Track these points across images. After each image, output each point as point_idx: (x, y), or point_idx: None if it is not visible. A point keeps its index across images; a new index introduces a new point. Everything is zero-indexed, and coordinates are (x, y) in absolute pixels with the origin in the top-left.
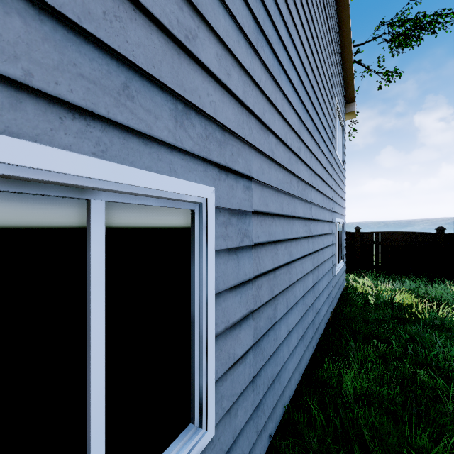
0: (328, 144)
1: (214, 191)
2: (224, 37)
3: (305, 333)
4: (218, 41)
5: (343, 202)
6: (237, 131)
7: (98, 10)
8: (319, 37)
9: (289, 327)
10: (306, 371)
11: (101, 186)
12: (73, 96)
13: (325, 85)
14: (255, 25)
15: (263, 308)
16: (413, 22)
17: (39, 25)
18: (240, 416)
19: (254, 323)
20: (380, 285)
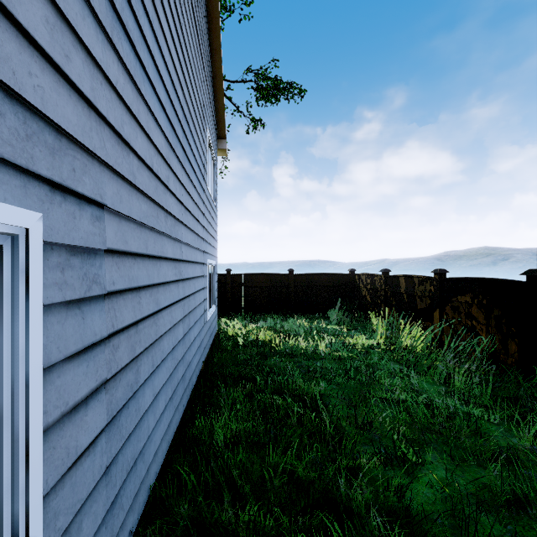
0: (200, 178)
1: (42, 218)
2: (60, 1)
3: (175, 392)
4: (48, 1)
5: (215, 242)
6: (81, 139)
7: None
8: (191, 56)
9: (156, 390)
10: (175, 436)
11: None
12: None
13: (197, 112)
14: (110, 7)
15: (121, 375)
16: (273, 81)
17: None
18: (86, 529)
19: (108, 396)
20: (248, 325)
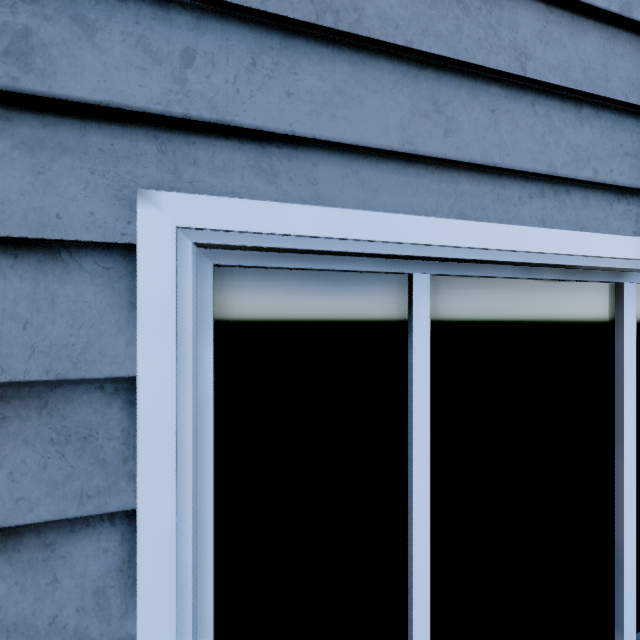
0: None
1: None
2: None
3: None
4: None
5: None
6: None
7: (637, 76)
8: None
9: None
10: None
11: (637, 267)
12: (621, 179)
13: None
14: None
15: None
16: None
17: (597, 122)
18: None
19: None
20: None
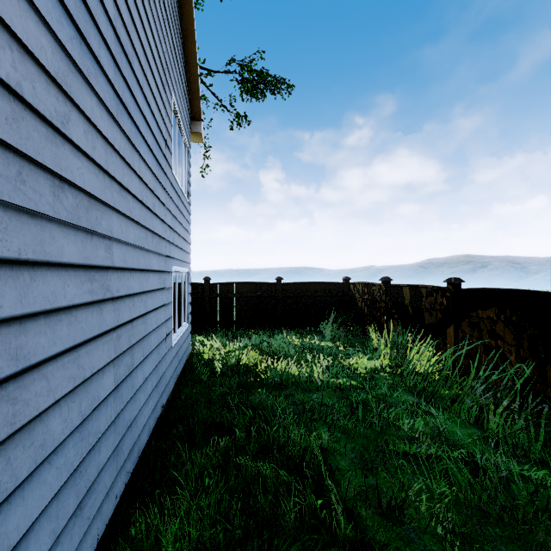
0: (158, 155)
1: None
2: None
3: (90, 491)
4: None
5: (187, 245)
6: None
7: None
8: None
9: (11, 539)
10: None
11: None
12: None
13: (152, 60)
14: None
15: None
16: (259, 74)
17: None
18: None
19: None
20: (229, 344)
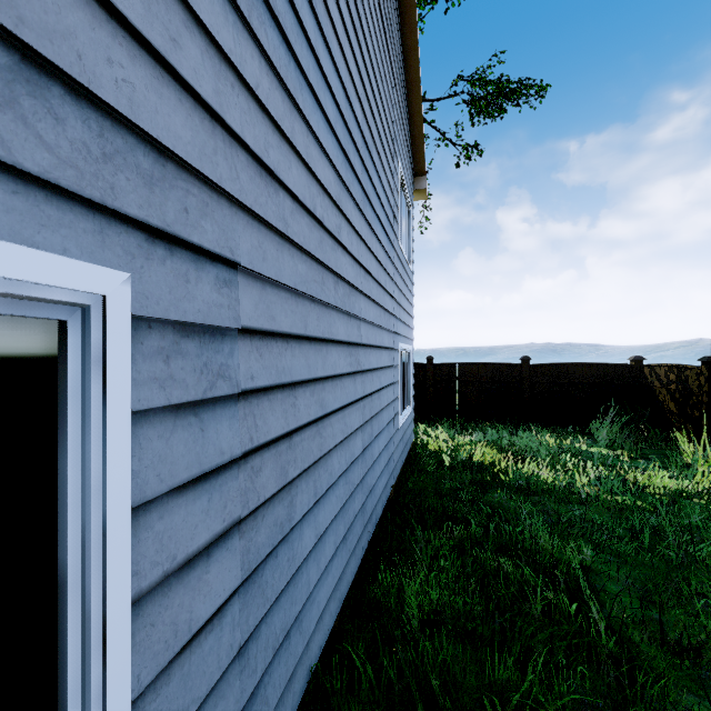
0: (388, 230)
1: (130, 280)
2: None
3: (349, 529)
4: None
5: (411, 320)
6: (198, 165)
7: None
8: (374, 59)
9: (320, 528)
10: (350, 592)
11: None
12: None
13: (384, 138)
14: None
15: (265, 509)
16: (495, 85)
17: None
18: None
19: (243, 542)
20: (458, 437)
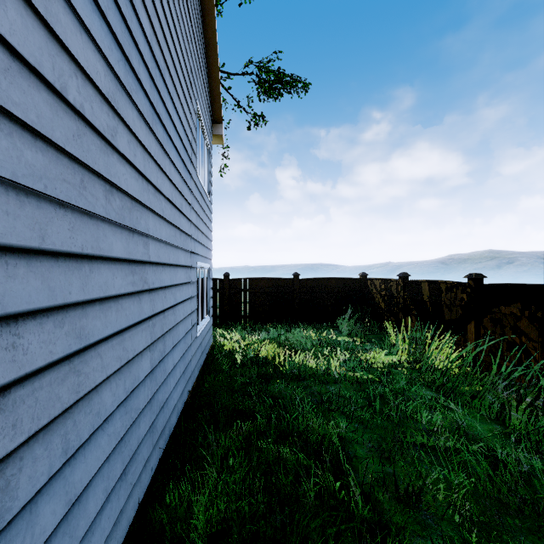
0: (185, 158)
1: None
2: None
3: (132, 460)
4: None
5: (209, 242)
6: None
7: None
8: None
9: (76, 489)
10: (132, 528)
11: None
12: None
13: (180, 71)
14: None
15: None
16: (276, 74)
17: None
18: None
19: None
20: (248, 337)
